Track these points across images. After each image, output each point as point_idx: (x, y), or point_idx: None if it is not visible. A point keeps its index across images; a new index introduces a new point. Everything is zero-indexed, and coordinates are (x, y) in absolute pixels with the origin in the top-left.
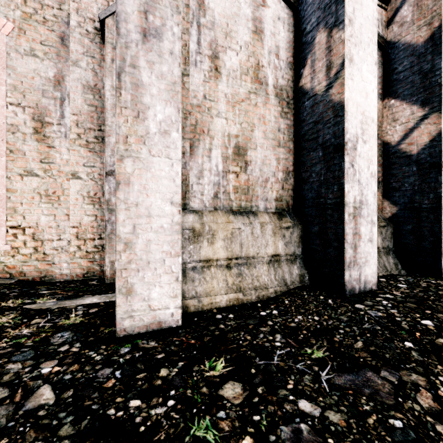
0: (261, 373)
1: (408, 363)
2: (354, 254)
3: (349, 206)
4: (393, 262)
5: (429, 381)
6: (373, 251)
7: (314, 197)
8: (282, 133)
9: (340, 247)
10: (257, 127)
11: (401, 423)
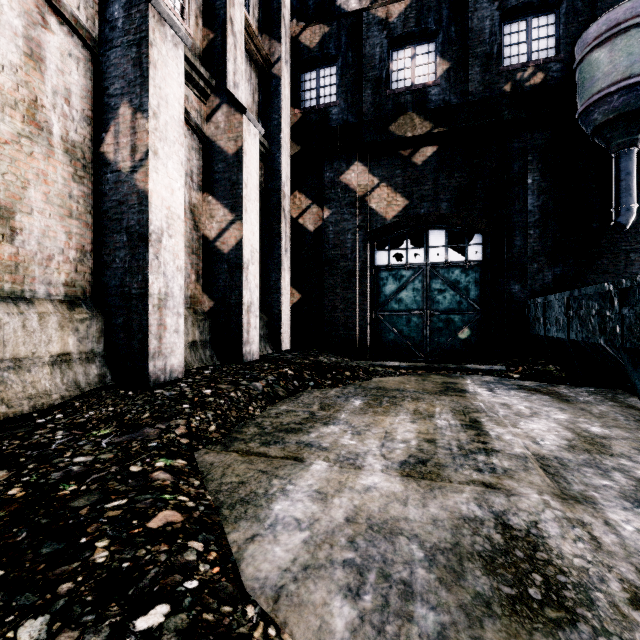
0: (34, 458)
1: (180, 415)
2: (160, 345)
3: (154, 297)
4: (210, 355)
5: (188, 421)
6: (180, 342)
7: (118, 285)
8: (76, 202)
9: (144, 338)
10: (33, 184)
11: (157, 443)
